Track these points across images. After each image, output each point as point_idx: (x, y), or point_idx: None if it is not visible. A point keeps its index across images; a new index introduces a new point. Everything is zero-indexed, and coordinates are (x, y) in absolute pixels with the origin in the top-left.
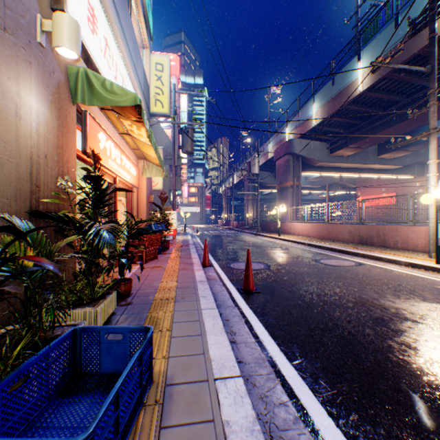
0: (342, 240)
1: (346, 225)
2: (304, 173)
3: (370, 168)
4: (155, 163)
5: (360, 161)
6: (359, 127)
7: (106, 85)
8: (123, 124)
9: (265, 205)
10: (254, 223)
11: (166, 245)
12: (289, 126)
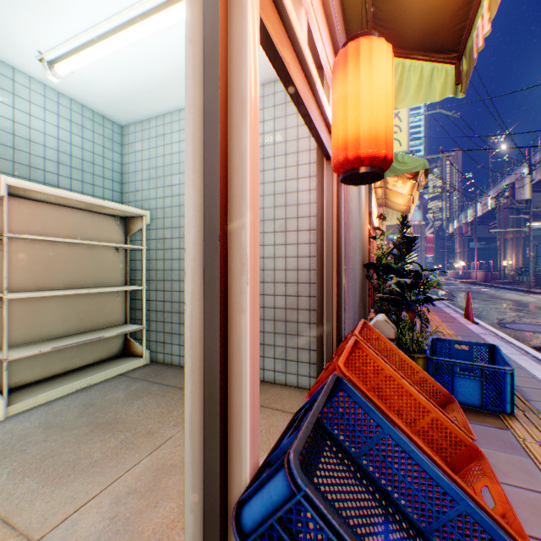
0: None
1: None
2: None
3: None
4: (398, 209)
5: None
6: None
7: (397, 158)
8: (383, 181)
9: None
10: (516, 275)
11: None
12: None
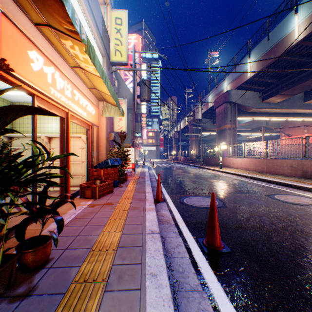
0: (282, 173)
1: (288, 160)
2: (239, 118)
3: (296, 112)
4: (112, 102)
5: (288, 106)
6: (291, 76)
7: None
8: (68, 51)
9: (206, 144)
10: (196, 158)
11: (123, 178)
12: (227, 80)
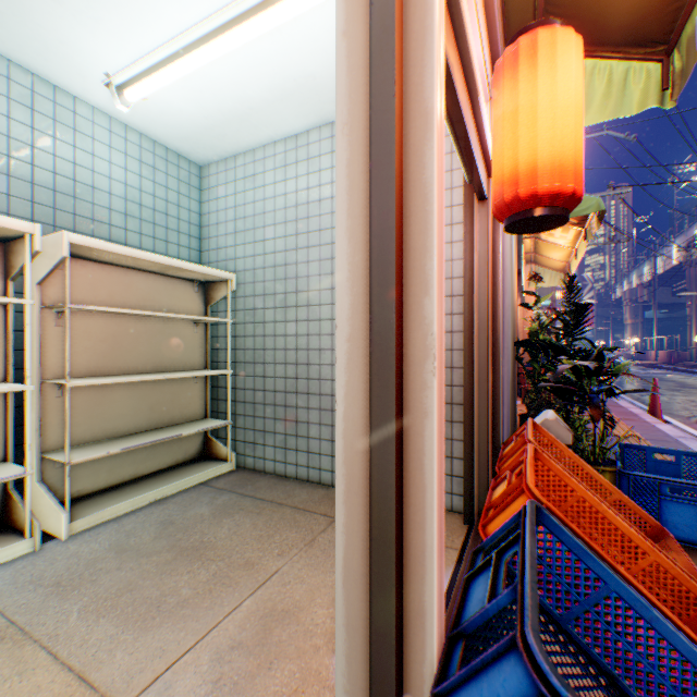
0: None
1: None
2: None
3: None
4: (552, 267)
5: None
6: None
7: None
8: None
9: None
10: None
11: None
12: None
